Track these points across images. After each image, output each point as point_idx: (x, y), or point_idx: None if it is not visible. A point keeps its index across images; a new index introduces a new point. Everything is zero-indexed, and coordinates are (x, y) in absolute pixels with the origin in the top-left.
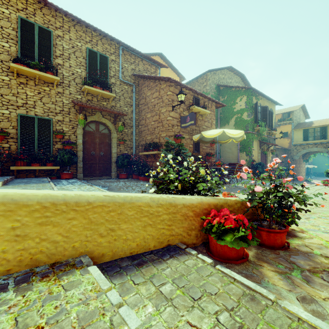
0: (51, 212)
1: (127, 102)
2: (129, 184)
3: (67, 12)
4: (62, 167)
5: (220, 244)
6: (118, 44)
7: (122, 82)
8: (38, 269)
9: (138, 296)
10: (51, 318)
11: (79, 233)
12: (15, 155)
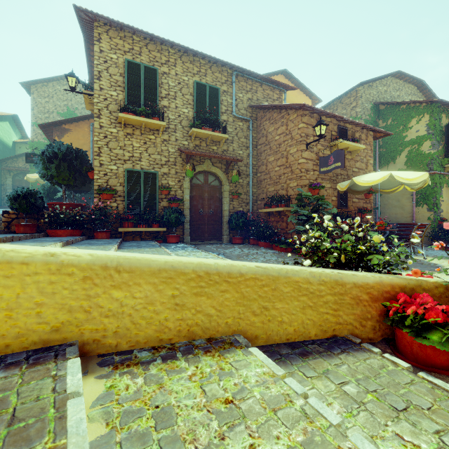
0: (205, 282)
1: (242, 143)
2: (247, 252)
3: (173, 42)
4: (168, 229)
5: (419, 344)
6: (231, 70)
7: (236, 118)
8: (196, 342)
9: (316, 391)
10: (235, 394)
11: (231, 308)
12: (122, 215)
